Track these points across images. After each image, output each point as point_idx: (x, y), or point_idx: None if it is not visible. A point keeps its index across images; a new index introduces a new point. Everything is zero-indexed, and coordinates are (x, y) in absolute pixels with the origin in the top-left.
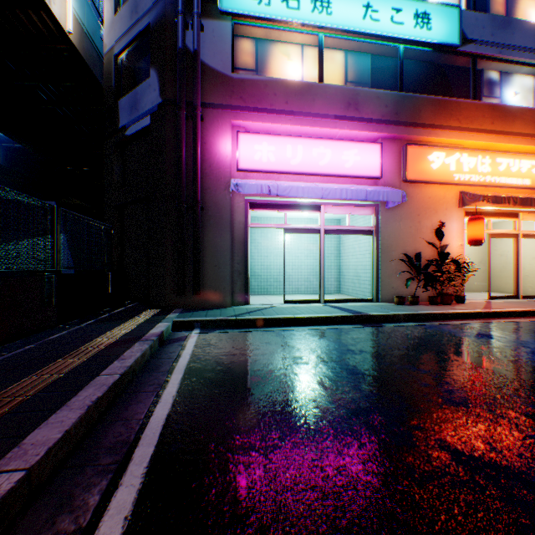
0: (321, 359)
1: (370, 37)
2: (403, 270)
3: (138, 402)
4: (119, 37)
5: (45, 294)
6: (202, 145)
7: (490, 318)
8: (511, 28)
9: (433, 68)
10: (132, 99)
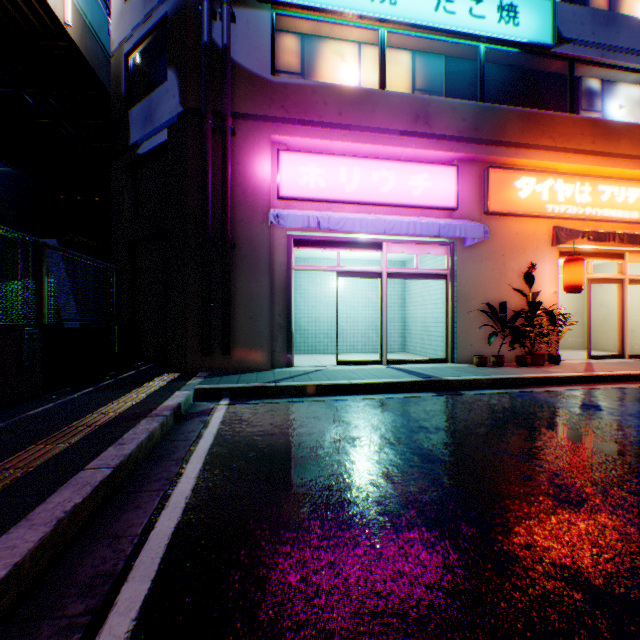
0: (386, 440)
1: (444, 33)
2: (484, 323)
3: (136, 507)
4: (129, 31)
5: (25, 355)
6: (234, 165)
7: (593, 383)
8: (615, 26)
9: (520, 74)
10: (146, 108)
